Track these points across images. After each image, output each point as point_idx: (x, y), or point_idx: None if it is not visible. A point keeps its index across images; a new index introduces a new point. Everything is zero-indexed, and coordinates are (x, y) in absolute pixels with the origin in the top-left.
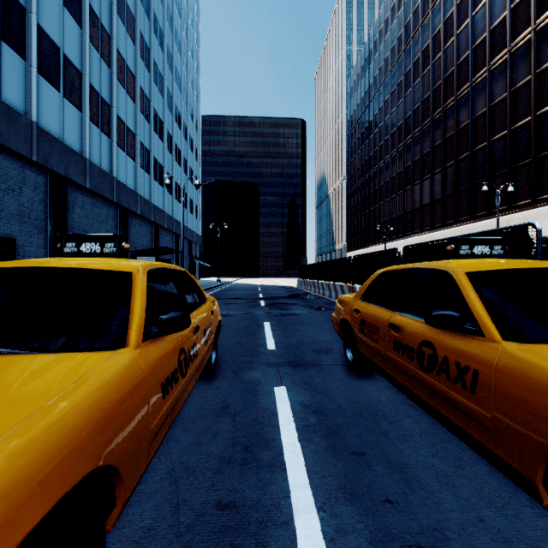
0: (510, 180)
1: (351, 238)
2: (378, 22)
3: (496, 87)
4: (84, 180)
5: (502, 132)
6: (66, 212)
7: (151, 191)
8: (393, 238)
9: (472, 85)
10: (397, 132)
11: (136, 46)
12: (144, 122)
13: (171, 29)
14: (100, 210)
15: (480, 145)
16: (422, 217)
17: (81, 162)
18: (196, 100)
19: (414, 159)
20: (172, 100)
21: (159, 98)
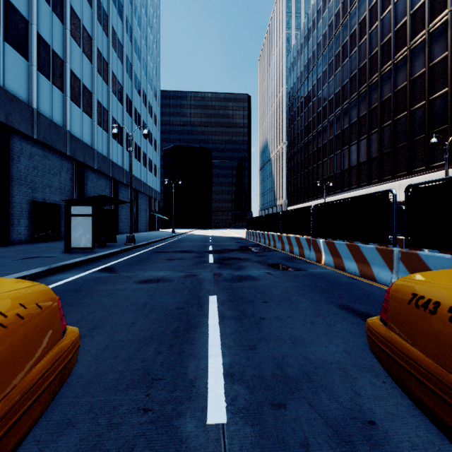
0: (451, 135)
1: (291, 194)
2: (316, 3)
3: (436, 48)
4: (31, 130)
5: (442, 89)
6: (8, 161)
7: (109, 148)
8: (330, 194)
9: (410, 48)
10: (335, 98)
11: (93, 9)
12: (102, 82)
13: (131, 3)
14: (52, 162)
15: (419, 104)
16: (359, 174)
17: (27, 111)
18: (155, 72)
19: (351, 122)
20: (131, 68)
21: (118, 63)
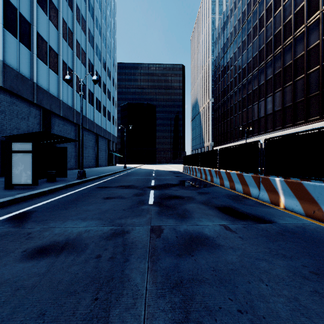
0: None
1: (216, 138)
2: None
3: None
4: None
5: None
6: None
7: (73, 100)
8: (249, 136)
9: (322, 11)
10: (252, 61)
11: None
12: (67, 47)
13: None
14: (20, 108)
15: None
16: (274, 120)
17: None
18: (113, 46)
19: (267, 78)
20: (93, 39)
21: (82, 34)
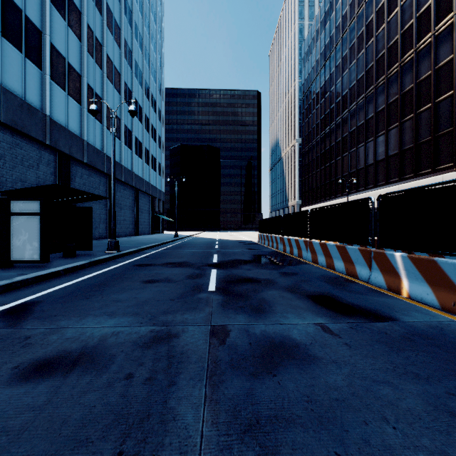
0: None
1: (305, 194)
2: None
3: None
4: None
5: None
6: None
7: (103, 141)
8: (352, 192)
9: None
10: (357, 85)
11: None
12: (94, 65)
13: None
14: (26, 152)
15: None
16: (388, 169)
17: None
18: (159, 64)
19: (378, 109)
20: (131, 55)
21: (115, 47)
